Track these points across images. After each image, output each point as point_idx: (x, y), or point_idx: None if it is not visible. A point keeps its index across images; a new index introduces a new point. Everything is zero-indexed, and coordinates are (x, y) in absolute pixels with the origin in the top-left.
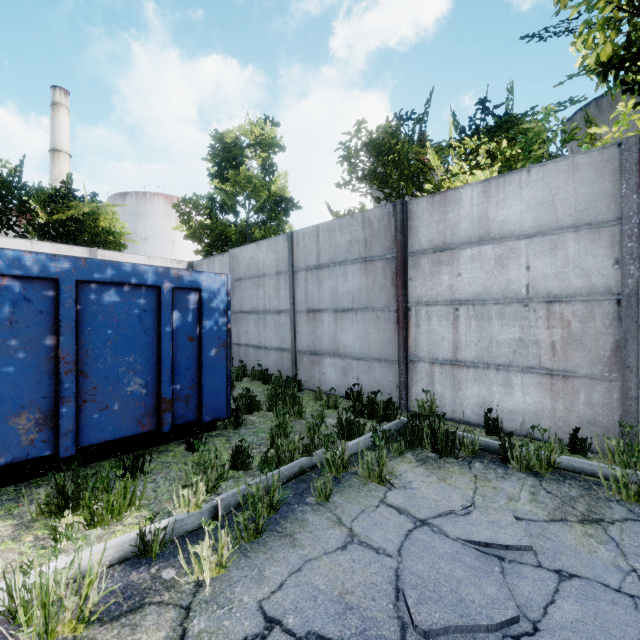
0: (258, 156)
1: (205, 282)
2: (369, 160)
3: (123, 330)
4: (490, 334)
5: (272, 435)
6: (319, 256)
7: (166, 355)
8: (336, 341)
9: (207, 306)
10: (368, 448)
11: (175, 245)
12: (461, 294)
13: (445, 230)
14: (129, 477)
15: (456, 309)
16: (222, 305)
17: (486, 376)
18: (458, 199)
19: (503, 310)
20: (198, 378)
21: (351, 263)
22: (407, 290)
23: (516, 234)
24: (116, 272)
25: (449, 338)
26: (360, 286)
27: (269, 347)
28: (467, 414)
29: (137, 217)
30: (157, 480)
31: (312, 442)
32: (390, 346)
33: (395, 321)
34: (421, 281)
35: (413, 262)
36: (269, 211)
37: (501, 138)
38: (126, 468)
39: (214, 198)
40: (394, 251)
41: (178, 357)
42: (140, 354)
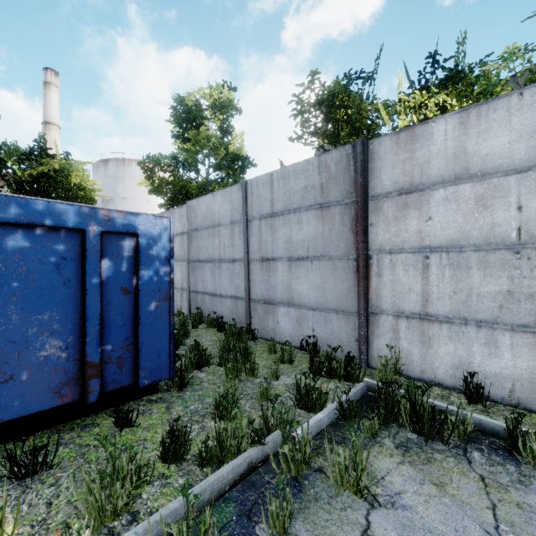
0: (217, 118)
1: (143, 226)
2: (321, 113)
3: (34, 282)
4: (469, 285)
5: (217, 407)
6: (273, 204)
7: (92, 311)
8: (290, 290)
9: (145, 253)
10: (332, 423)
11: (149, 204)
12: (432, 240)
13: (412, 170)
14: (3, 494)
15: (426, 257)
16: (164, 252)
17: (464, 333)
18: (428, 134)
19: (486, 258)
20: (134, 336)
21: (306, 210)
22: (368, 237)
23: (503, 169)
24: (23, 211)
25: (417, 289)
26: (316, 233)
27: (224, 295)
28: (439, 375)
29: (117, 180)
30: (60, 481)
31: (265, 422)
32: (348, 297)
33: (354, 270)
34: (384, 227)
35: (374, 206)
36: (227, 168)
37: (451, 90)
38: (20, 465)
39: (177, 157)
40: (353, 195)
41: (109, 313)
42: (58, 311)
